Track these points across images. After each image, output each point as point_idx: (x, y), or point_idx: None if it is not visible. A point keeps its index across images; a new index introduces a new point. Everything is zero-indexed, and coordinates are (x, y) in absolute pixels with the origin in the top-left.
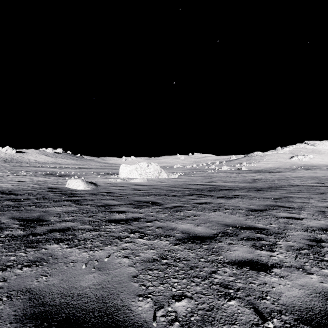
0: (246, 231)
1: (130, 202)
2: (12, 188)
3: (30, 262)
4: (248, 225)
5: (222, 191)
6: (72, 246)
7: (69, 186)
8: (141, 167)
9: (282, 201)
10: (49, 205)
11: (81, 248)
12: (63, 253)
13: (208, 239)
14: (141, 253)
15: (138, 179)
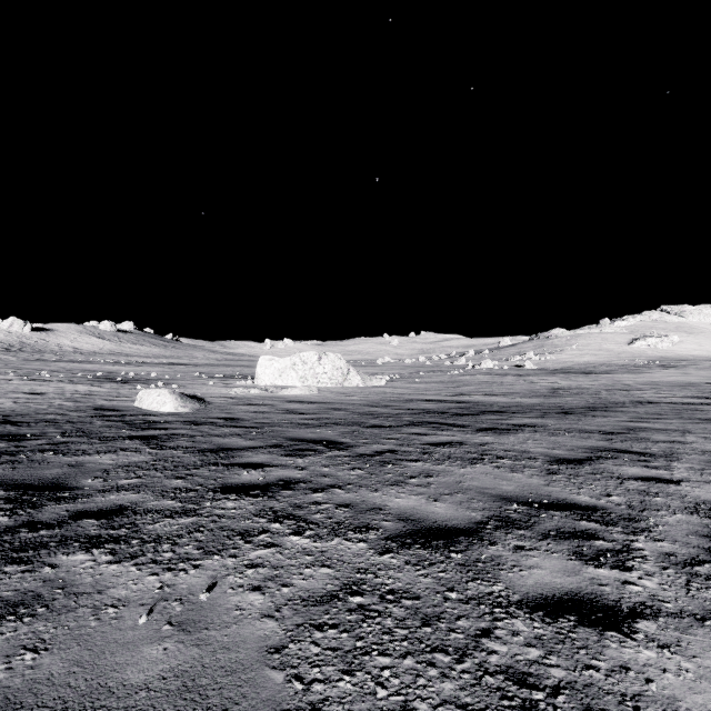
0: (552, 514)
1: (278, 442)
2: (12, 410)
3: (3, 606)
4: (555, 499)
5: (486, 415)
6: (123, 559)
7: (142, 404)
8: (304, 363)
9: (624, 438)
10: (87, 450)
11: (145, 563)
12: (95, 580)
13: (464, 536)
14: (296, 577)
15: (298, 389)
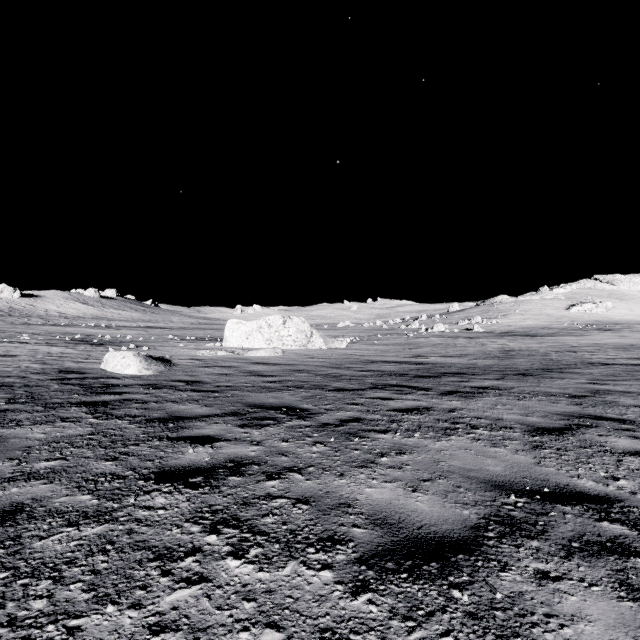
0: (562, 510)
1: (236, 409)
2: None
3: None
4: (556, 485)
5: (447, 377)
6: None
7: (107, 366)
8: (270, 326)
9: (593, 402)
10: (23, 420)
11: None
12: None
13: (463, 554)
14: None
15: (263, 351)
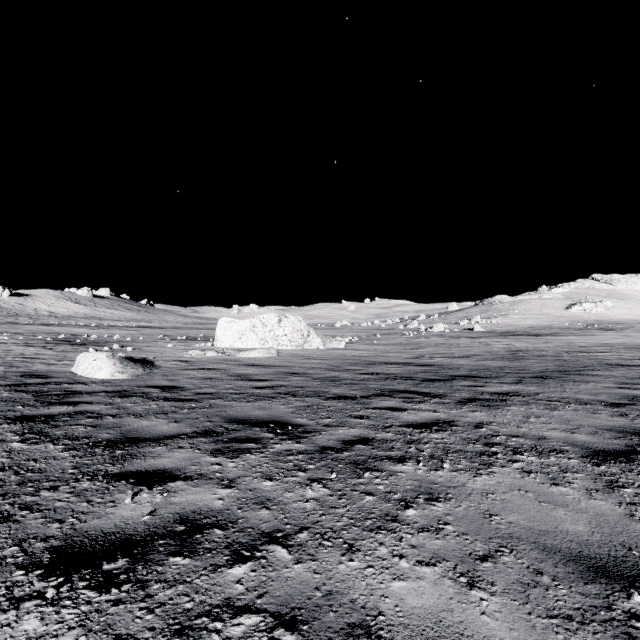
0: None
1: (211, 426)
2: None
3: None
4: None
5: (459, 381)
6: None
7: (78, 369)
8: (264, 325)
9: (637, 412)
10: None
11: None
12: None
13: None
14: None
15: (256, 351)
